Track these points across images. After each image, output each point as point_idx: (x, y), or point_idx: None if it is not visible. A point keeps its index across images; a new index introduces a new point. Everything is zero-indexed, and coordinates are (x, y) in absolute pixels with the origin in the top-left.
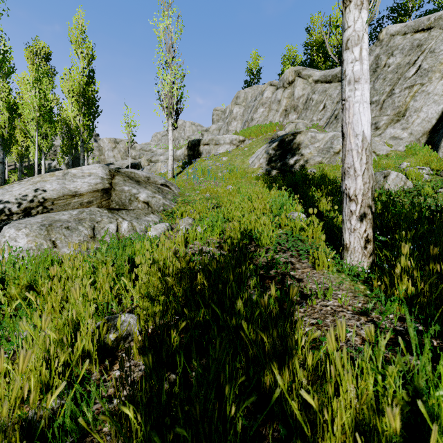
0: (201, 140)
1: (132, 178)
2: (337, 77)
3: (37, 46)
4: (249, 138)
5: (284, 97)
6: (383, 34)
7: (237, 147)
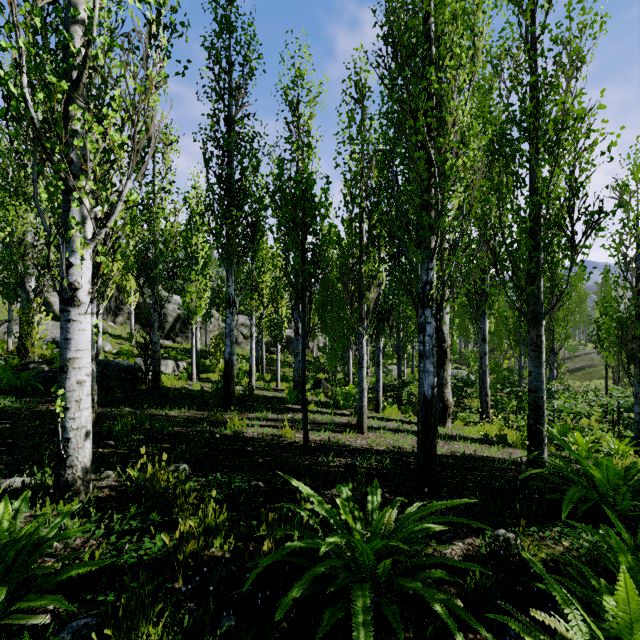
0: None
1: None
2: None
3: None
4: None
5: None
6: None
7: None
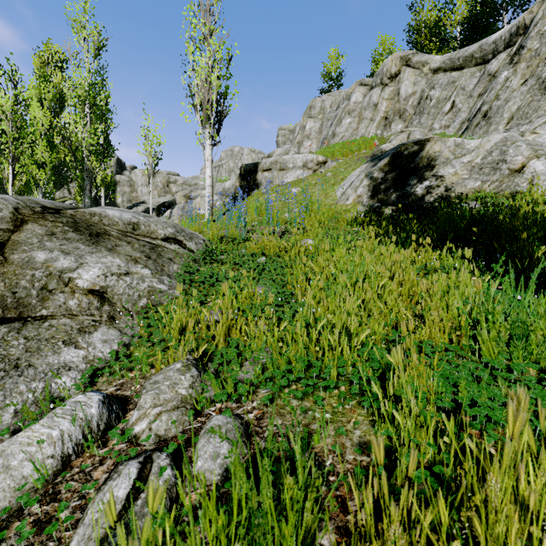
0: (259, 164)
1: (84, 228)
2: (474, 59)
3: (48, 51)
4: (332, 160)
5: (383, 99)
6: None
7: (314, 172)
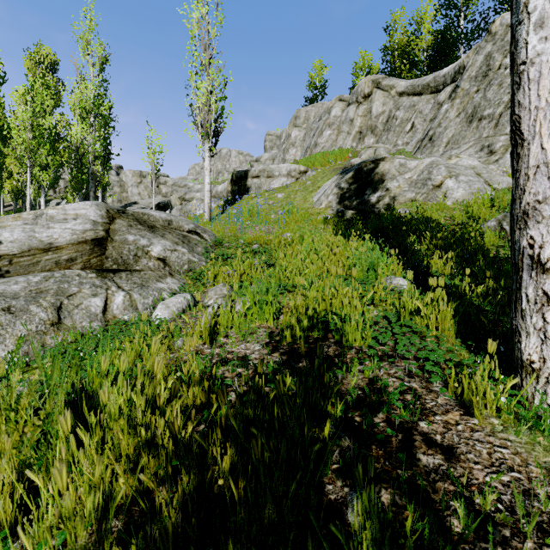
0: (249, 172)
1: (143, 223)
2: (429, 88)
3: (39, 53)
4: (312, 169)
5: (358, 116)
6: (497, 25)
7: (297, 180)
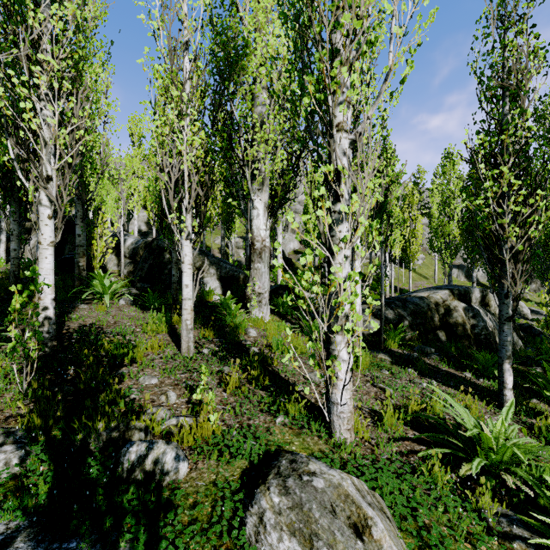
0: None
1: None
2: None
3: None
4: None
5: None
6: None
7: (423, 261)
